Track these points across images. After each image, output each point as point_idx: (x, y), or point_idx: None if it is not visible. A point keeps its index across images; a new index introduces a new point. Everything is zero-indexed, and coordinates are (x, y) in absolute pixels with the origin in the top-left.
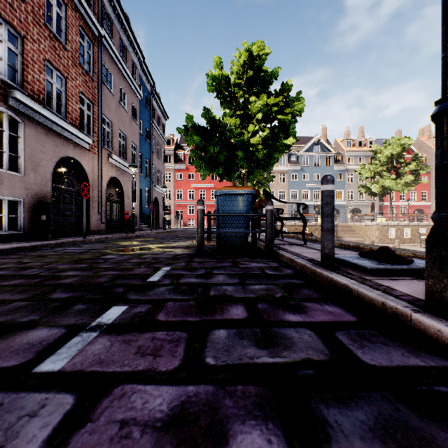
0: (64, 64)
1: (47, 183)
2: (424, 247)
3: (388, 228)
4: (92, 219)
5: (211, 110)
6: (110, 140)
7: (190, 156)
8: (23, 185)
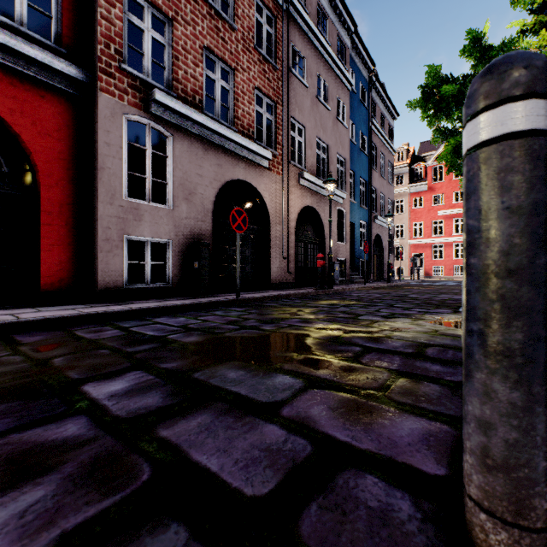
0: (230, 51)
1: (206, 218)
2: None
3: None
4: (273, 267)
5: (483, 32)
6: (303, 153)
7: (432, 141)
8: (171, 221)
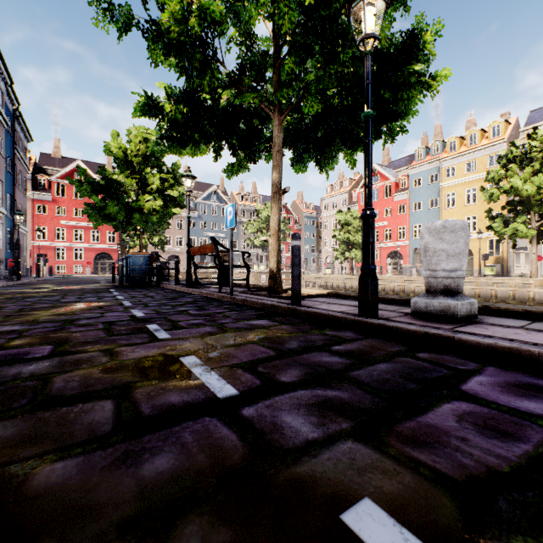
0: None
1: None
2: None
3: (261, 275)
4: None
5: (107, 169)
6: None
7: (85, 209)
8: None
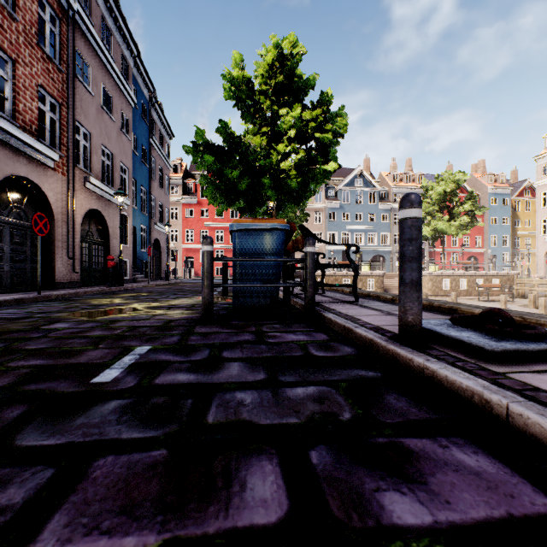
0: (10, 40)
1: None
2: (482, 300)
3: (442, 278)
4: (58, 266)
5: (228, 124)
6: (89, 157)
7: (200, 183)
8: None
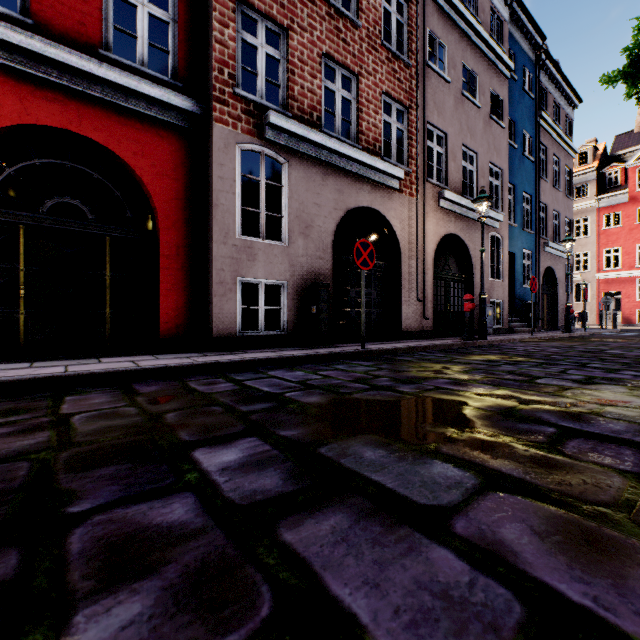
0: (353, 54)
1: (325, 254)
2: None
3: None
4: (404, 311)
5: None
6: (444, 167)
7: None
8: (286, 259)
